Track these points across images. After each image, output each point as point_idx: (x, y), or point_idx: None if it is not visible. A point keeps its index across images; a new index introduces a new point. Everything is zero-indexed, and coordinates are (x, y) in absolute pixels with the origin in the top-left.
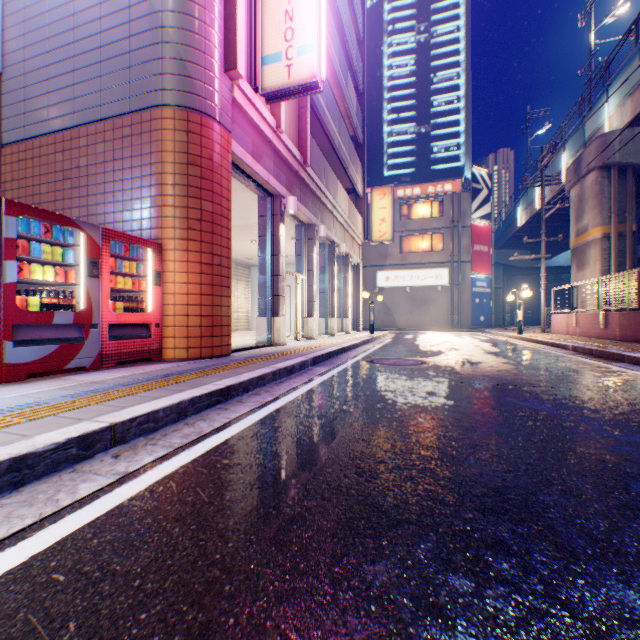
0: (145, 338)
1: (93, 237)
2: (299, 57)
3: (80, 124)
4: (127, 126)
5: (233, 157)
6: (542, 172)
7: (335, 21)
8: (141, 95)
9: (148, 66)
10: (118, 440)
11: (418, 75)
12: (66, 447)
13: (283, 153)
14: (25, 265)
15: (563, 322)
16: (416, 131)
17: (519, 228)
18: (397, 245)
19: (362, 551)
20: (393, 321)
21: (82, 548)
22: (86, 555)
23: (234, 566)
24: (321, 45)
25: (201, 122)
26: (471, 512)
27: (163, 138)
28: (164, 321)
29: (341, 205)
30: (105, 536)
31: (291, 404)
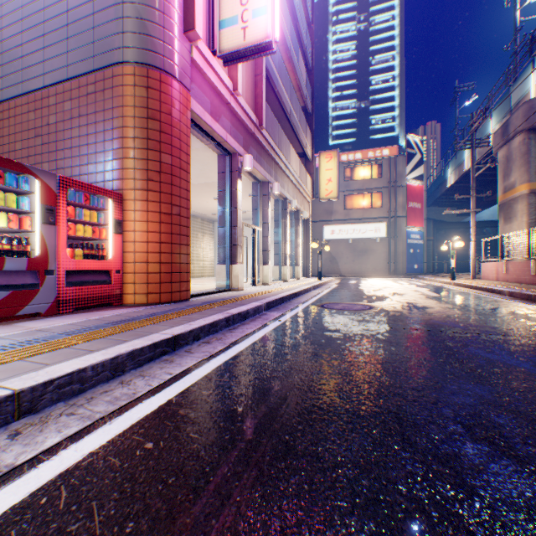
0: (105, 284)
1: (49, 184)
2: (254, 19)
3: (50, 84)
4: (91, 84)
5: (192, 115)
6: (472, 135)
7: (287, 4)
8: (104, 54)
9: (110, 26)
10: (24, 410)
11: (358, 58)
12: None
13: (240, 115)
14: None
15: (493, 269)
16: (357, 106)
17: (448, 187)
18: (341, 203)
19: None
20: (338, 269)
21: None
22: None
23: None
24: (274, 7)
25: (160, 79)
26: None
27: (124, 93)
28: (125, 268)
29: (293, 166)
30: None
31: (242, 355)
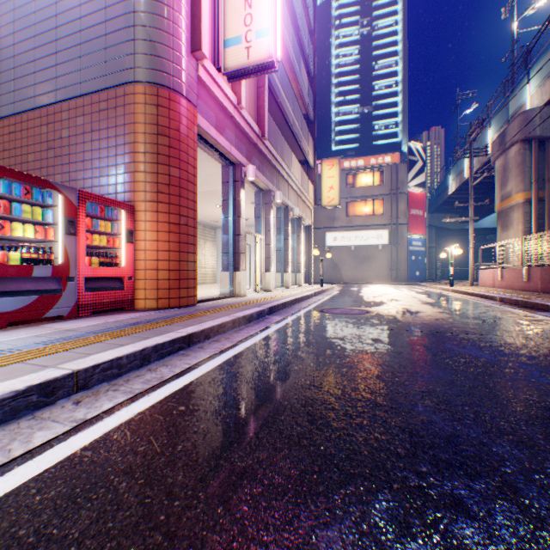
0: (119, 290)
1: (70, 198)
2: (257, 40)
3: (62, 100)
4: (103, 101)
5: (198, 129)
6: (471, 145)
7: (289, 13)
8: (116, 73)
9: (122, 47)
10: (81, 386)
11: (361, 63)
12: (26, 395)
13: (243, 127)
14: (6, 223)
15: (490, 276)
16: (360, 111)
17: (450, 195)
18: (343, 210)
19: (314, 512)
20: (340, 276)
21: (22, 506)
22: (24, 515)
23: (178, 530)
24: (277, 29)
25: (169, 97)
26: (425, 465)
27: (135, 111)
28: (136, 275)
29: (295, 174)
30: (49, 492)
31: (248, 350)
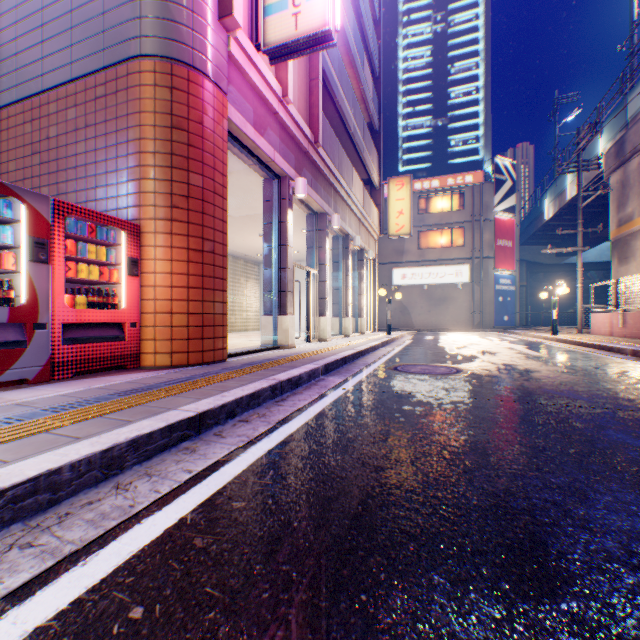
0: (116, 341)
1: (39, 210)
2: (308, 2)
3: (50, 87)
4: (101, 85)
5: (230, 126)
6: (579, 156)
7: None
8: (116, 46)
9: (124, 9)
10: None
11: (434, 66)
12: None
13: (291, 128)
14: None
15: (606, 322)
16: (432, 124)
17: (546, 221)
18: (414, 241)
19: None
20: (410, 321)
21: None
22: None
23: None
24: None
25: (188, 77)
26: None
27: (141, 96)
28: (142, 320)
29: (356, 194)
30: None
31: (291, 441)
